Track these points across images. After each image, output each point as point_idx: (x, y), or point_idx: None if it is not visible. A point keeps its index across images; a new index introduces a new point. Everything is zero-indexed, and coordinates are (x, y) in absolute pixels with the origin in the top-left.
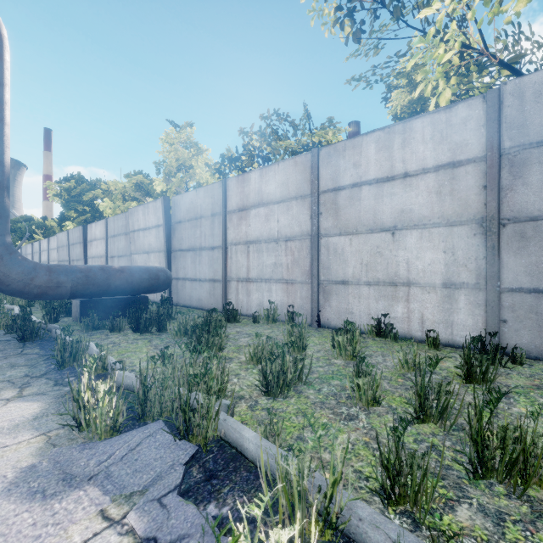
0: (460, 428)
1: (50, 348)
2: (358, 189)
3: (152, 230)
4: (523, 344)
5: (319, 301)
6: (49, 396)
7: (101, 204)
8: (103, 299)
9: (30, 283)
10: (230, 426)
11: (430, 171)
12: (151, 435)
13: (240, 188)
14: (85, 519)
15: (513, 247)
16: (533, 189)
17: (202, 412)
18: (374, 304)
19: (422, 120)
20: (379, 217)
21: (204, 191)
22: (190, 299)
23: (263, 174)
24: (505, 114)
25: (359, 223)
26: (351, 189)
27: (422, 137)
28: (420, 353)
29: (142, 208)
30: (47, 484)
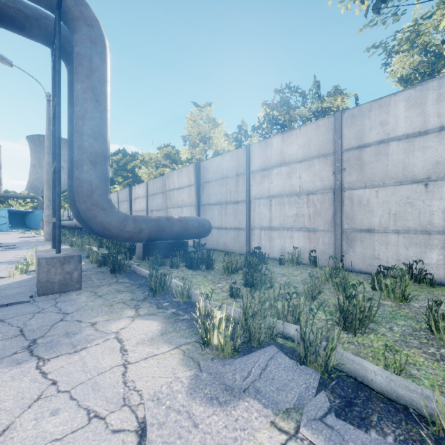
0: None
1: (135, 279)
2: (385, 145)
3: (185, 189)
4: None
5: (342, 247)
6: (160, 317)
7: (140, 170)
8: (157, 243)
9: (123, 229)
10: (345, 357)
11: None
12: (272, 358)
13: (263, 152)
14: (263, 428)
15: None
16: None
17: (316, 342)
18: (404, 250)
19: None
20: (410, 170)
21: (229, 156)
22: (217, 243)
23: (285, 138)
24: None
25: (386, 176)
26: (377, 146)
27: None
28: None
29: (176, 172)
30: (215, 392)
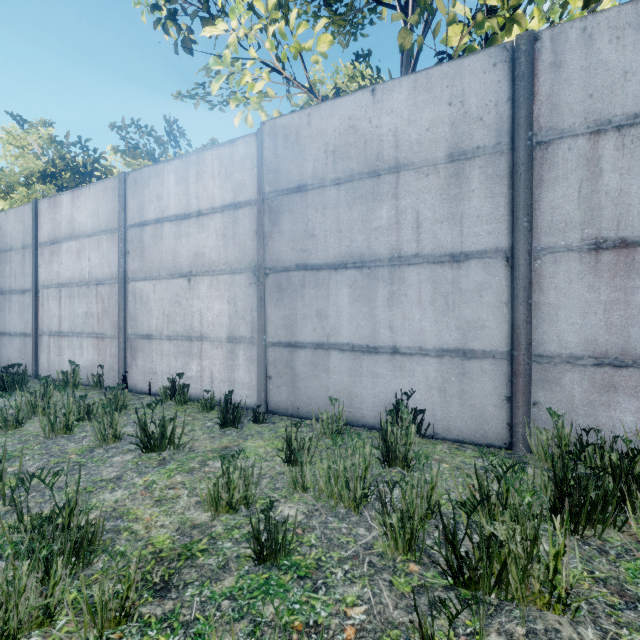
0: (7, 513)
1: None
2: (161, 226)
3: None
4: (283, 401)
5: (127, 360)
6: None
7: None
8: None
9: None
10: None
11: (218, 211)
12: None
13: (52, 214)
14: None
15: (274, 298)
16: (285, 238)
17: None
18: (174, 362)
19: (211, 153)
20: (178, 260)
21: (14, 214)
22: None
23: (75, 198)
24: (265, 157)
25: (161, 266)
26: (155, 225)
27: (212, 172)
28: (180, 418)
29: None
30: None
